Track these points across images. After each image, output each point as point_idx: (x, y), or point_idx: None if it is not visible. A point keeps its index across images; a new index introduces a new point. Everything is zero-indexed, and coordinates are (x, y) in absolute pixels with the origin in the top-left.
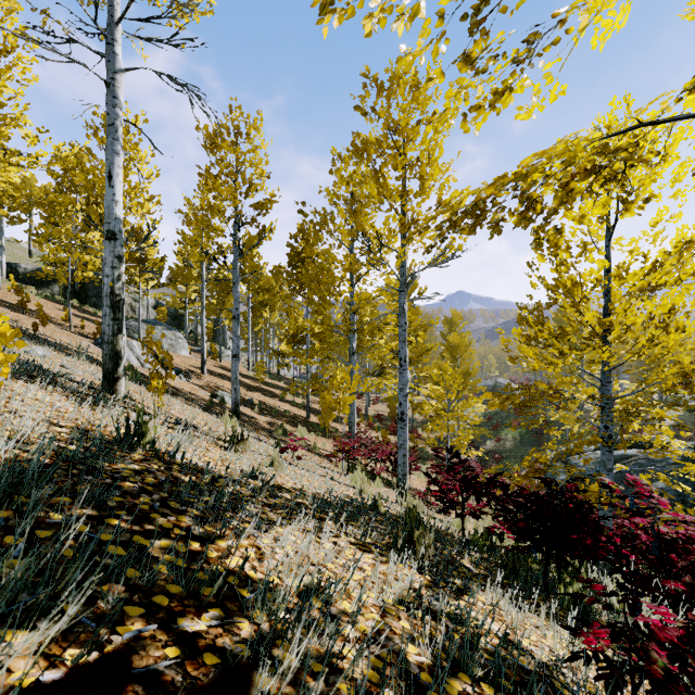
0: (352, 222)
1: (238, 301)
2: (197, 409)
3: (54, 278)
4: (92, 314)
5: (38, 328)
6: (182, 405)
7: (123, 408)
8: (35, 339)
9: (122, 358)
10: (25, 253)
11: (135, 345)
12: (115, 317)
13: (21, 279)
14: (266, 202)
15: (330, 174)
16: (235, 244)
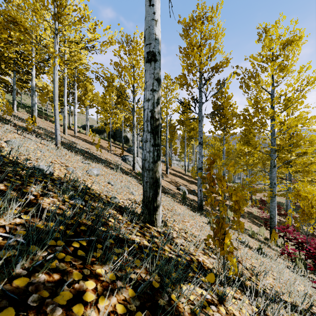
0: (279, 71)
1: (202, 132)
2: (184, 208)
3: (105, 130)
4: (118, 145)
5: (98, 152)
6: (178, 207)
7: (187, 283)
8: (95, 158)
9: (159, 186)
10: (96, 122)
11: (138, 160)
12: (154, 143)
13: (94, 131)
14: (218, 66)
15: (258, 42)
16: (200, 95)
